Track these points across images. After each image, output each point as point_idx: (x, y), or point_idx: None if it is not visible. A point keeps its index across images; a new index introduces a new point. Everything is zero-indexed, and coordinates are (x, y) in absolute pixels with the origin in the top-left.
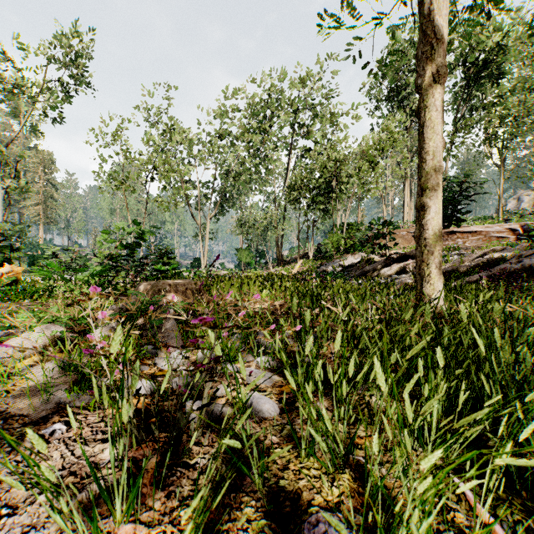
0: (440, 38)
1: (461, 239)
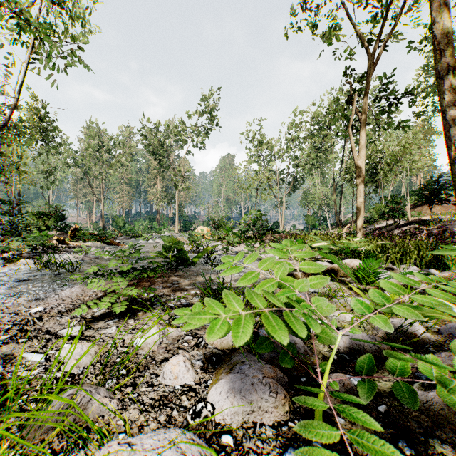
0: (359, 167)
1: None
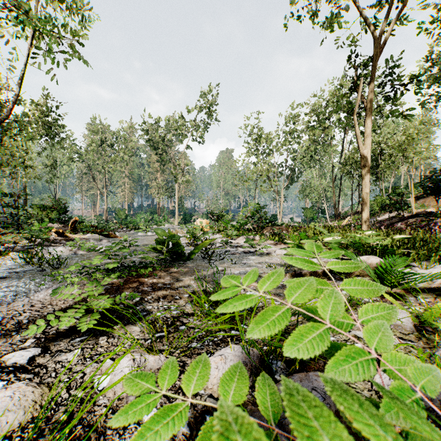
0: (365, 156)
1: None
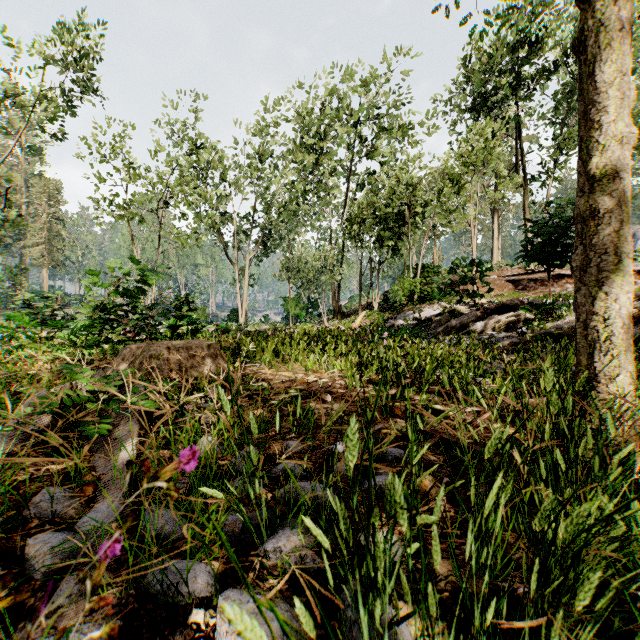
0: None
1: (571, 284)
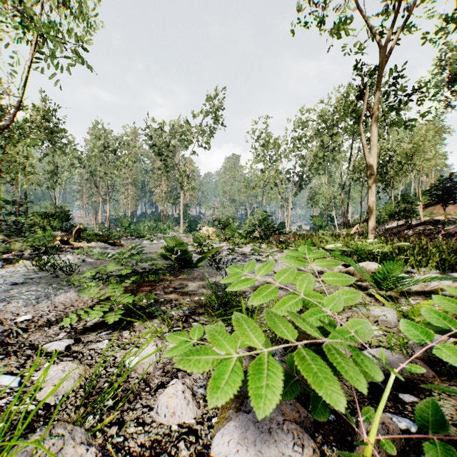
0: (371, 165)
1: None
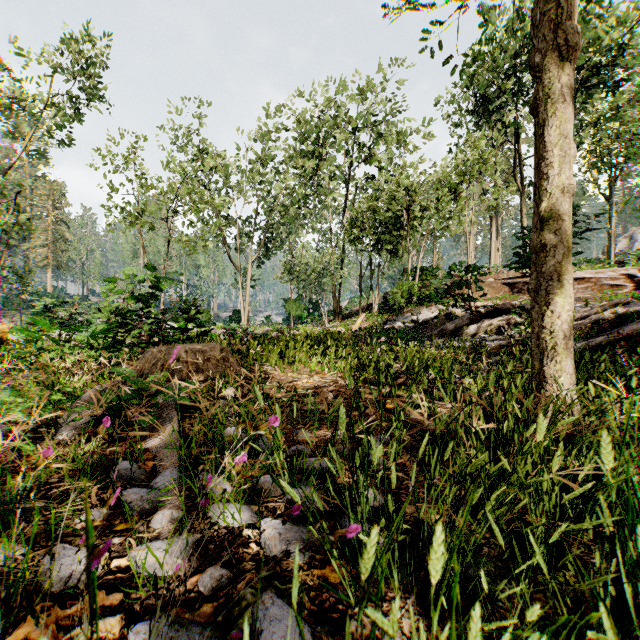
0: None
1: None
